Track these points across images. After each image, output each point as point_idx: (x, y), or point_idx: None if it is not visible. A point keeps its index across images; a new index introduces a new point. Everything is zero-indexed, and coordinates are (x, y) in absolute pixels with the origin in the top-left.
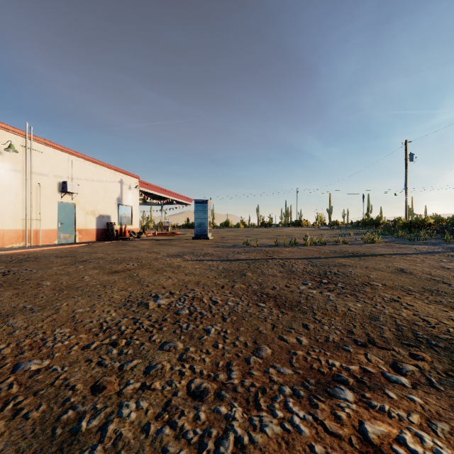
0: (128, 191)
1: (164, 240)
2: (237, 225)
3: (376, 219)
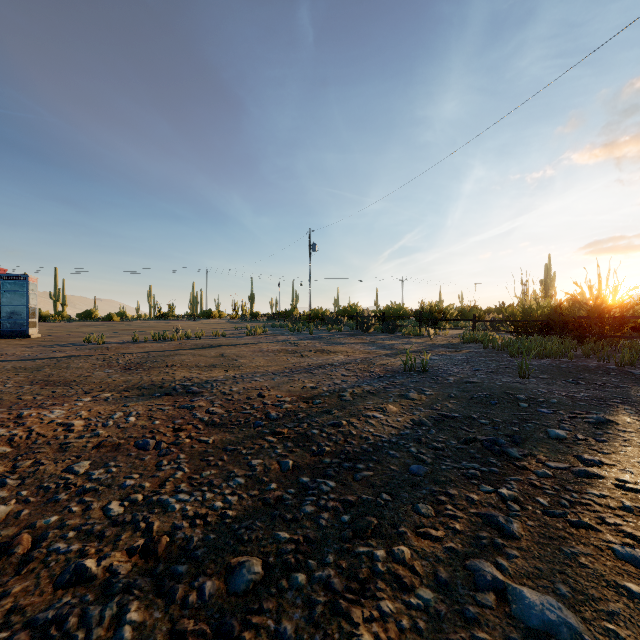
0: None
1: None
2: (108, 317)
3: (290, 311)
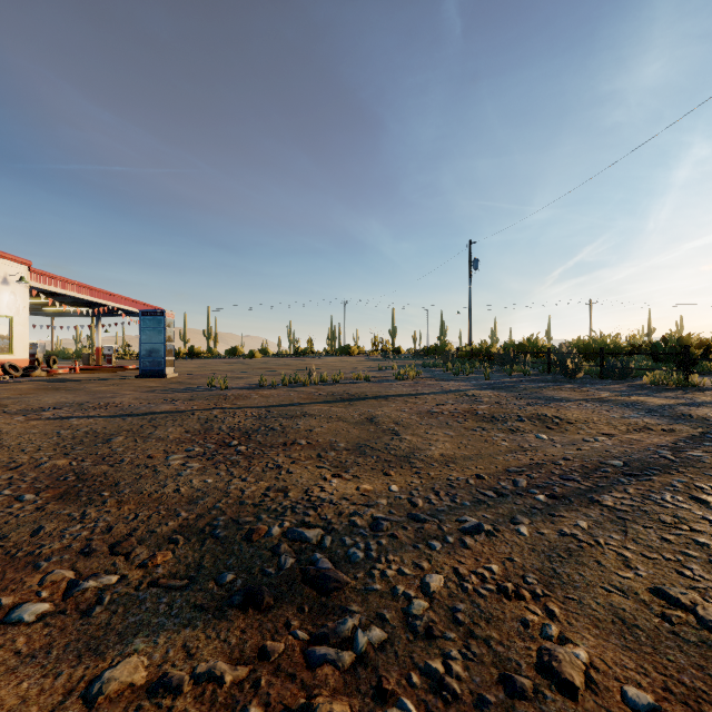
0: (1, 287)
1: (75, 380)
2: (250, 354)
3: (441, 346)
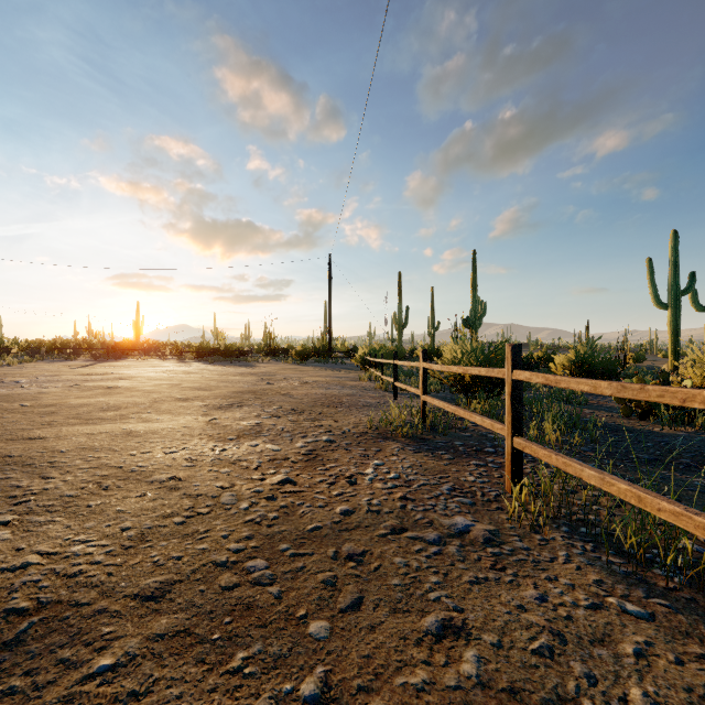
0: None
1: None
2: None
3: None
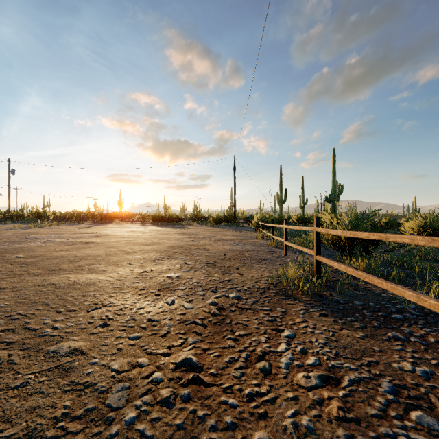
0: None
1: None
2: None
3: None
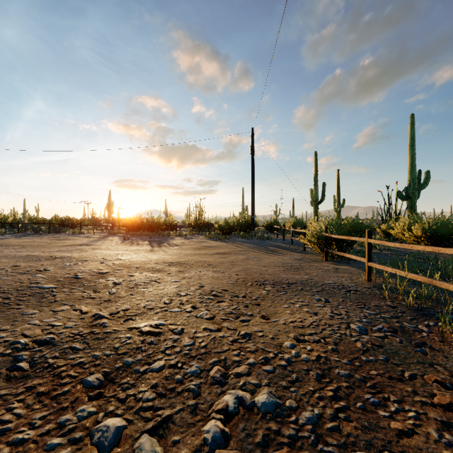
0: None
1: None
2: None
3: None
